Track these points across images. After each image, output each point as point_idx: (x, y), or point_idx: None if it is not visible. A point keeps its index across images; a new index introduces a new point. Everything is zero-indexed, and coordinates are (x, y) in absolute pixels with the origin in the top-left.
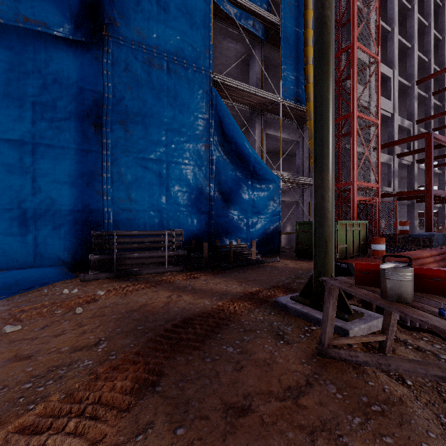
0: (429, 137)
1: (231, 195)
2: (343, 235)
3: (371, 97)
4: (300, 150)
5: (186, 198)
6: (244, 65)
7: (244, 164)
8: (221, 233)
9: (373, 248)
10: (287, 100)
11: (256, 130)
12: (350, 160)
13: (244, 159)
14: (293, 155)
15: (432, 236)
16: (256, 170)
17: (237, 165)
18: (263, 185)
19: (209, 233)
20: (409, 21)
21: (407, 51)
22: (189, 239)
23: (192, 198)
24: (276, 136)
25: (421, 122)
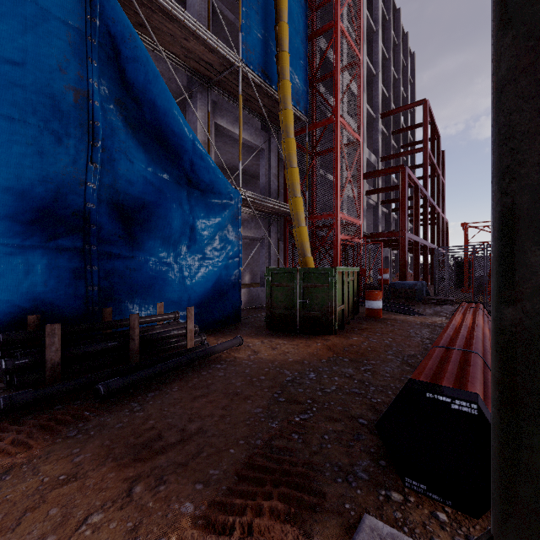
0: (403, 171)
1: (142, 213)
2: (340, 289)
3: (344, 116)
4: (265, 163)
5: (10, 206)
6: (179, 1)
7: (172, 153)
8: (118, 292)
9: (369, 306)
10: (250, 68)
11: (199, 112)
12: (333, 183)
13: (173, 144)
14: (253, 176)
15: (415, 286)
16: (197, 170)
17: (159, 154)
18: (210, 201)
19: (86, 295)
20: (374, 46)
21: (372, 78)
22: (20, 311)
23: (32, 208)
24: (231, 134)
25: (385, 159)
